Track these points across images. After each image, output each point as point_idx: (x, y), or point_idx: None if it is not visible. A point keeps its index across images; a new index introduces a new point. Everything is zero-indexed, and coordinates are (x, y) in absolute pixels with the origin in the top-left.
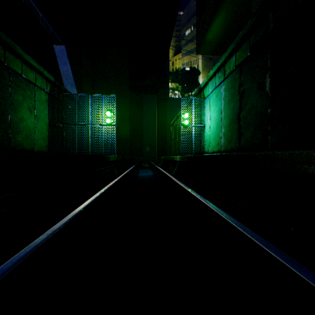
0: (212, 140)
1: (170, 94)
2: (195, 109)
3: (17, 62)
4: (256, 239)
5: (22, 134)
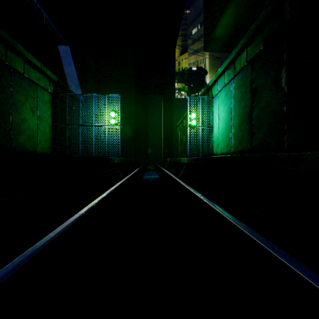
0: (221, 141)
1: (176, 94)
2: (203, 108)
3: (19, 61)
4: (298, 268)
5: (25, 135)
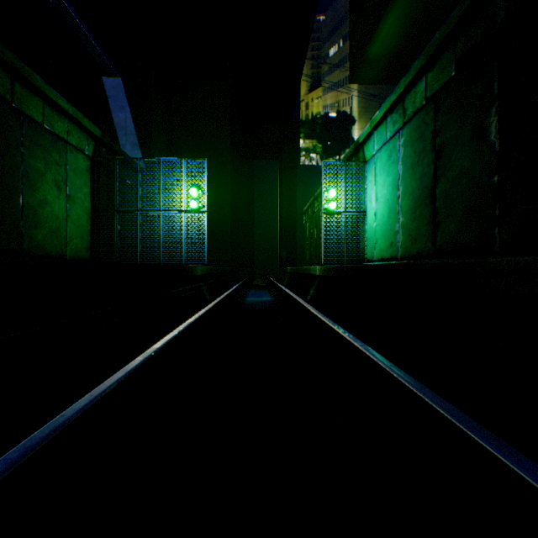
0: (380, 237)
1: (301, 159)
2: (348, 182)
3: (35, 102)
4: None
5: (45, 228)
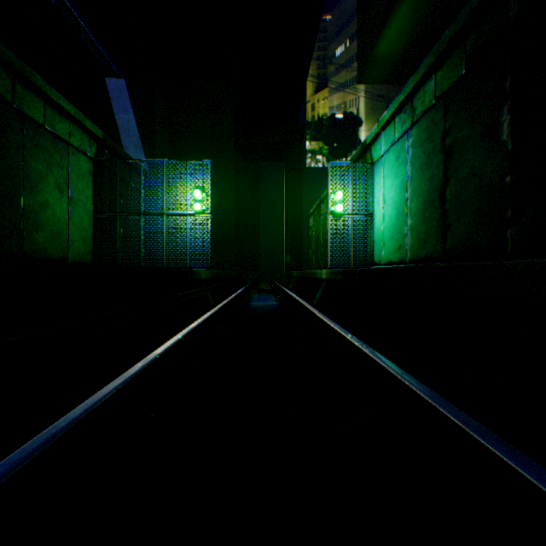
0: (388, 240)
1: (307, 161)
2: (355, 184)
3: (36, 103)
4: None
5: (46, 231)
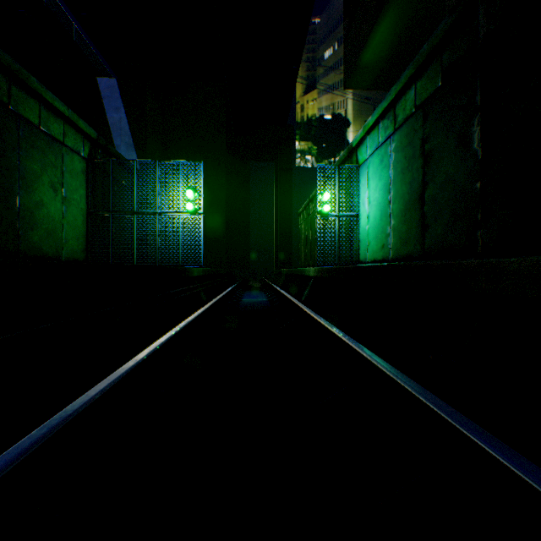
0: (372, 239)
1: (297, 160)
2: (342, 185)
3: (31, 104)
4: (487, 444)
5: (41, 230)
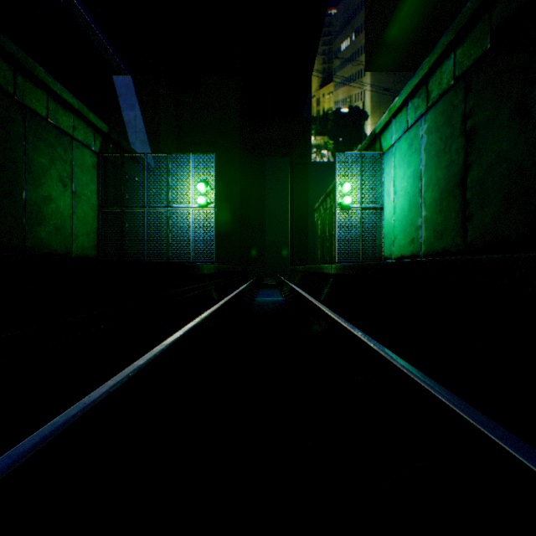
0: (399, 233)
1: (312, 156)
2: (363, 176)
3: (38, 95)
4: None
5: (49, 226)
